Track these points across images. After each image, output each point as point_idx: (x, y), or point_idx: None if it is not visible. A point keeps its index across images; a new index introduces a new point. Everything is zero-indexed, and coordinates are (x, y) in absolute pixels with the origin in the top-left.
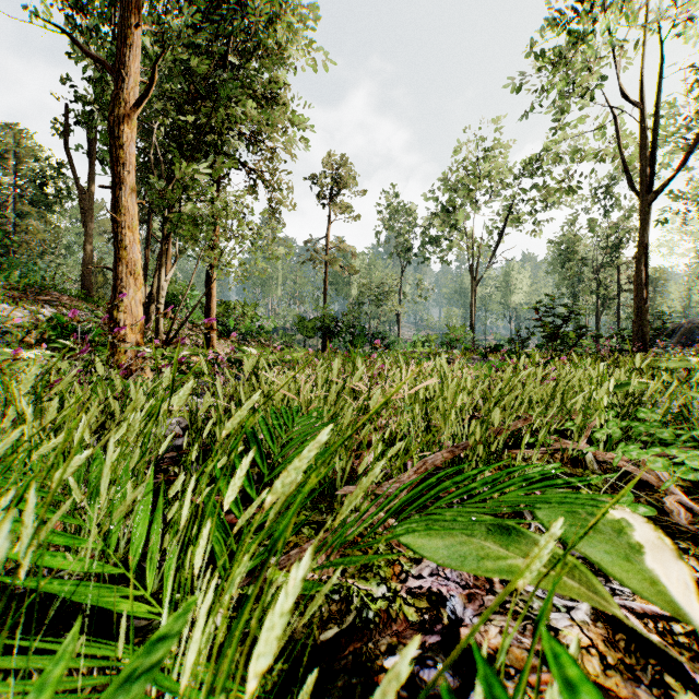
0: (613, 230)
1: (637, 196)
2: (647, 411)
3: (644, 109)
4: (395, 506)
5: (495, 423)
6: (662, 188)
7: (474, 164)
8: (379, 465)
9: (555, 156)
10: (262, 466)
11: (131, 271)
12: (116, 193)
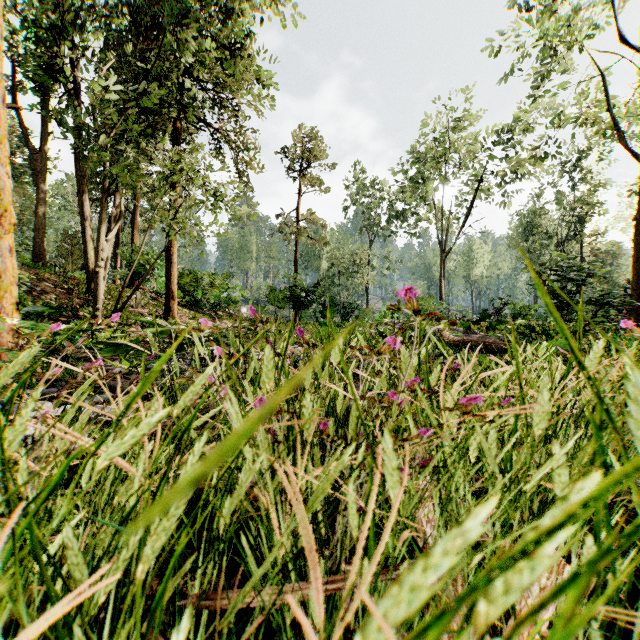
0: (578, 203)
1: (631, 153)
2: None
3: None
4: None
5: None
6: None
7: (444, 135)
8: None
9: (527, 125)
10: None
11: None
12: None
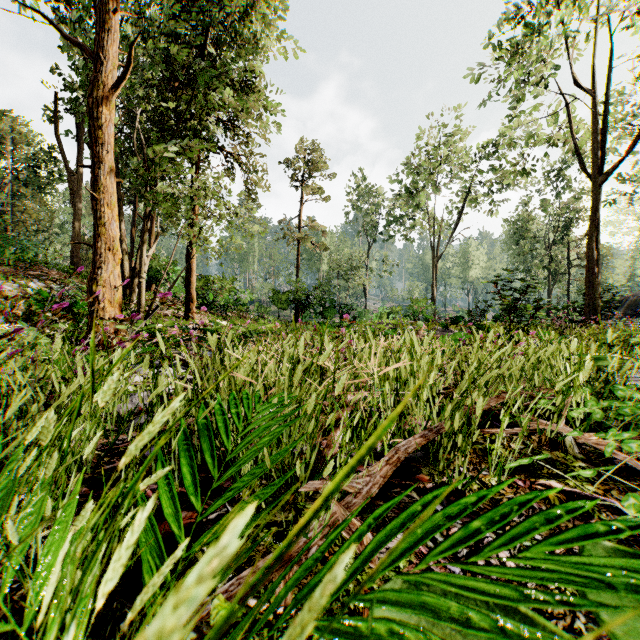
0: (563, 210)
1: (588, 177)
2: (624, 388)
3: (596, 96)
4: (369, 547)
5: (477, 411)
6: (612, 170)
7: (435, 149)
8: (346, 561)
9: (510, 141)
10: (211, 467)
11: (110, 247)
12: (95, 172)
